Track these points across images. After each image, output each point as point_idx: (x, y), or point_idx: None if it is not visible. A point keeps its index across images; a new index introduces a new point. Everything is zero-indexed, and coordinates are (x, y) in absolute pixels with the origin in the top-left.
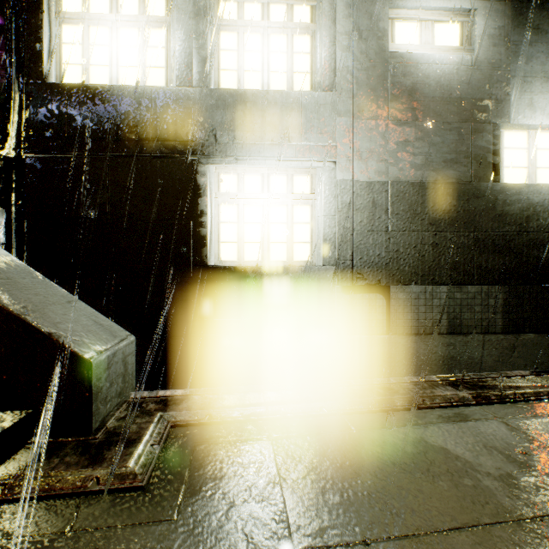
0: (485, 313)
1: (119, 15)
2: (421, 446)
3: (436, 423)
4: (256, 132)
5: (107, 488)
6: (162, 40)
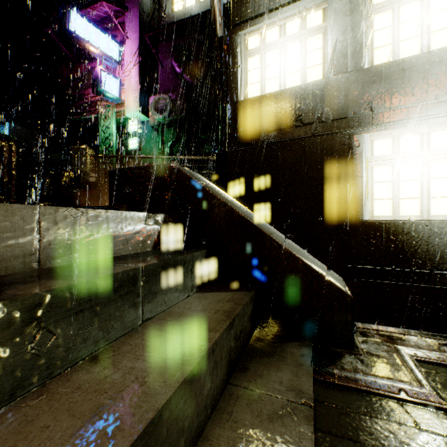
0: None
1: (286, 37)
2: None
3: None
4: (415, 95)
5: (418, 401)
6: (319, 43)
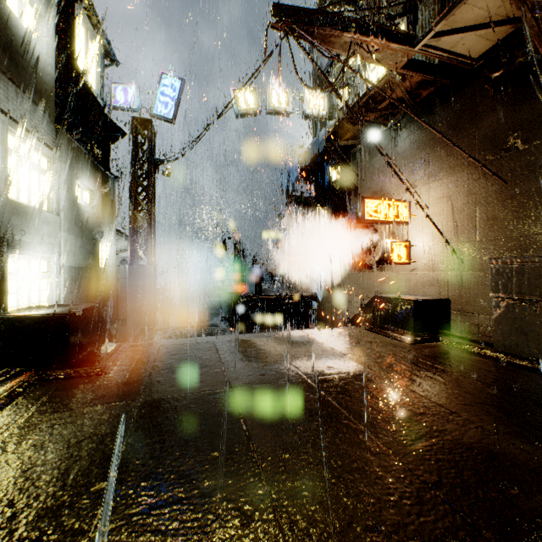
0: None
1: None
2: None
3: None
4: (32, 234)
5: None
6: None
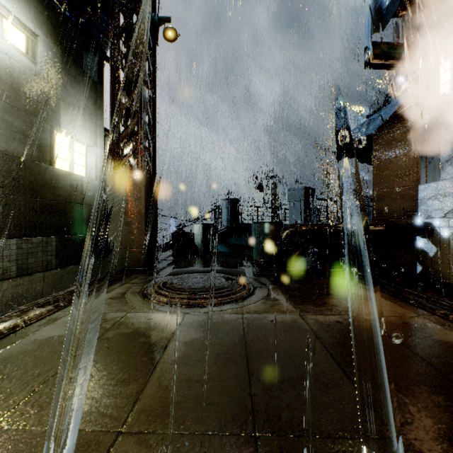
0: (46, 256)
1: None
2: (38, 342)
3: (40, 329)
4: None
5: None
6: None
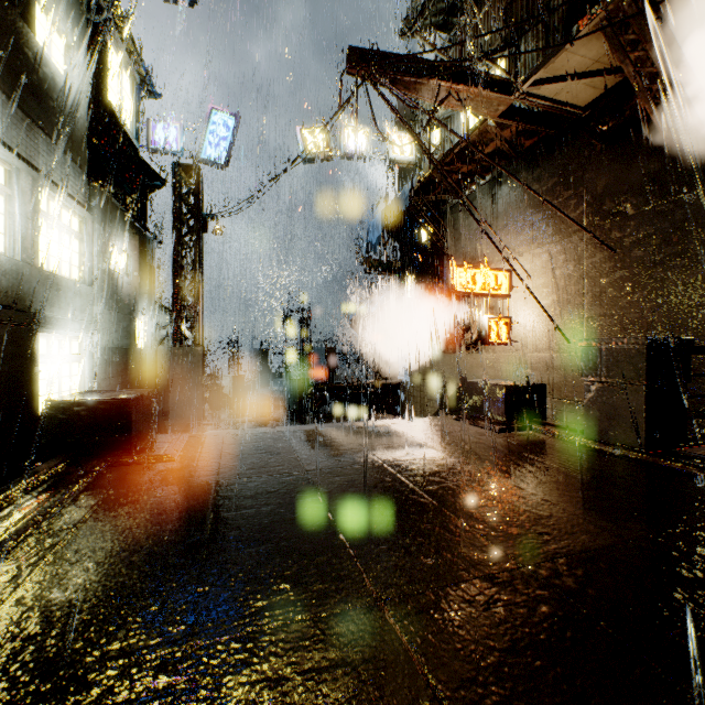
0: None
1: None
2: None
3: None
4: (63, 309)
5: None
6: (3, 207)
